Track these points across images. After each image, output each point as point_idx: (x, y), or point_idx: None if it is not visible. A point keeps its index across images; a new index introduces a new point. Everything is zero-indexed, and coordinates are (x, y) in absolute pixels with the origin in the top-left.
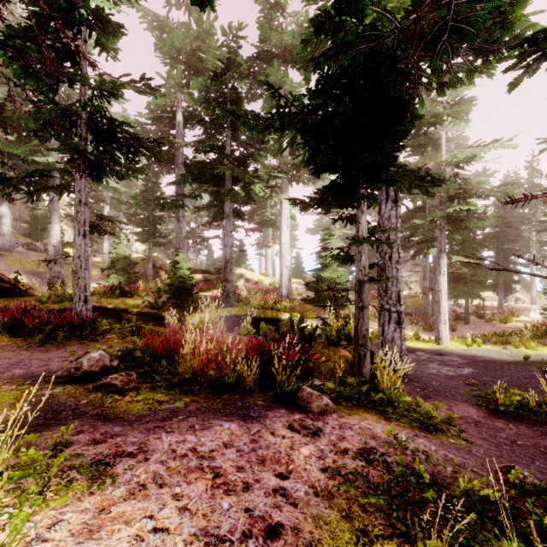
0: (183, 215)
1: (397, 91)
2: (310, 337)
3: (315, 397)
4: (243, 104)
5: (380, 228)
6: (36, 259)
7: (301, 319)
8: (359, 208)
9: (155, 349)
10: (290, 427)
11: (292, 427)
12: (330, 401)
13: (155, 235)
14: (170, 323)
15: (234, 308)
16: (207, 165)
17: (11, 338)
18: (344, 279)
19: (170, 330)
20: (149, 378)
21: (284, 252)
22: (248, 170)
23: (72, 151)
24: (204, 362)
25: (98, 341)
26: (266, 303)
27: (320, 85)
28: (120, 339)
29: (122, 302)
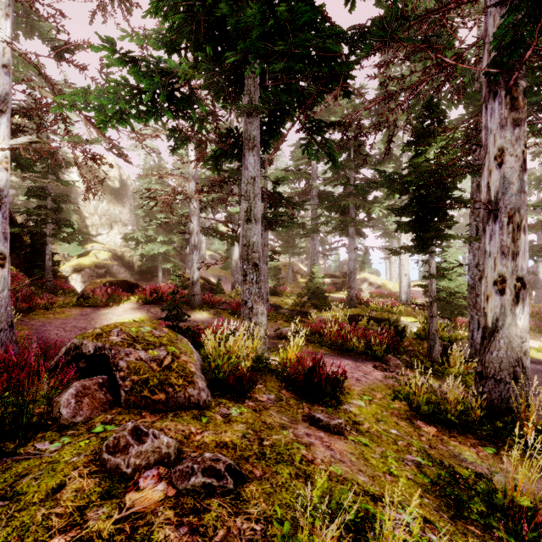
0: (316, 235)
1: (447, 194)
2: (401, 332)
3: (392, 359)
4: (364, 144)
5: (445, 268)
6: (218, 267)
7: (396, 320)
8: (430, 255)
9: (312, 329)
10: (374, 365)
11: (375, 365)
12: (401, 362)
13: (293, 246)
14: (314, 317)
15: (356, 310)
16: (335, 201)
17: (235, 318)
18: (463, 288)
19: (314, 321)
20: (311, 341)
21: (403, 262)
22: (368, 200)
23: (262, 219)
24: (337, 336)
25: (276, 324)
26: (384, 307)
27: (403, 186)
28: (286, 324)
29: (277, 300)
